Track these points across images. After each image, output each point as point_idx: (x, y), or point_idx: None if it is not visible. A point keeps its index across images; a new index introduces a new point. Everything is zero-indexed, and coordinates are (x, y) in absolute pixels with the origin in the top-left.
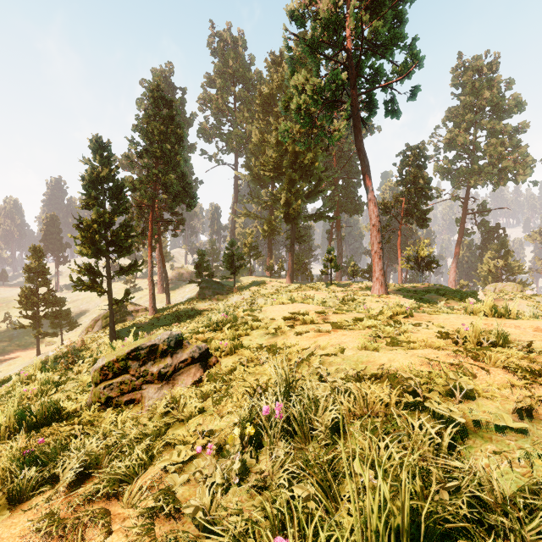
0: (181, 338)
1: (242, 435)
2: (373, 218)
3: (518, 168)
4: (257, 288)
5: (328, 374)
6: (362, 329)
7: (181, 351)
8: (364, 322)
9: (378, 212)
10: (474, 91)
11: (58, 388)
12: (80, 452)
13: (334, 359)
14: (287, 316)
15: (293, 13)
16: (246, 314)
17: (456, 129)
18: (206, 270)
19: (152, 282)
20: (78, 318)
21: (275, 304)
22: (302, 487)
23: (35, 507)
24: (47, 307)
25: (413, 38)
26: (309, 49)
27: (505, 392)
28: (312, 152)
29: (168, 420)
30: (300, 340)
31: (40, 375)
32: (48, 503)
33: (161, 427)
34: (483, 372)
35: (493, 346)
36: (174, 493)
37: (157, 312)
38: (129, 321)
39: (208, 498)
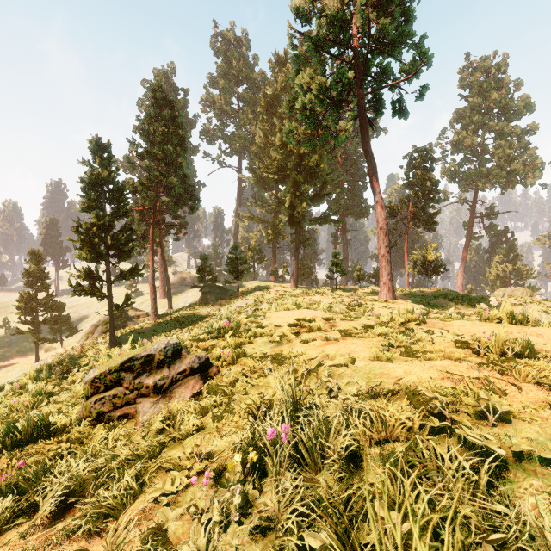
0: (179, 347)
1: (244, 460)
2: (381, 221)
3: (527, 171)
4: (261, 293)
5: (338, 388)
6: (372, 337)
7: (179, 362)
8: (375, 329)
9: (385, 215)
10: (482, 93)
11: (50, 399)
12: (63, 477)
13: (345, 370)
14: (292, 323)
15: (298, 10)
16: (250, 321)
17: (463, 131)
18: (208, 275)
19: (154, 287)
20: (78, 324)
21: (280, 310)
22: (315, 534)
23: (8, 544)
24: (47, 313)
25: (421, 36)
26: (314, 47)
27: (542, 413)
28: (317, 154)
29: (164, 439)
30: (306, 348)
31: (31, 386)
32: (21, 542)
33: (155, 446)
34: (513, 387)
35: (518, 357)
36: (166, 530)
37: (159, 317)
38: (130, 327)
39: (204, 539)
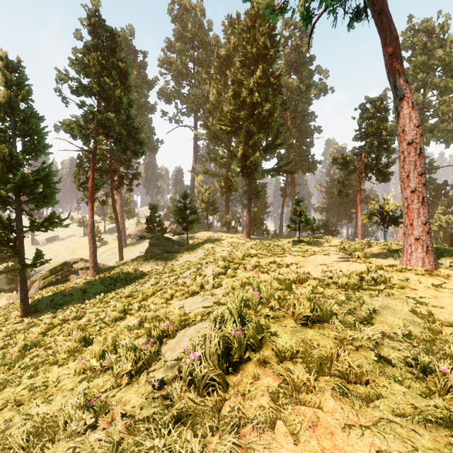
0: None
1: None
2: (410, 130)
3: None
4: (212, 245)
5: None
6: None
7: None
8: None
9: (418, 119)
10: (425, 52)
11: None
12: None
13: None
14: None
15: None
16: None
17: None
18: (158, 225)
19: (93, 238)
20: None
21: None
22: None
23: None
24: None
25: None
26: None
27: None
28: (271, 103)
29: None
30: None
31: None
32: None
33: None
34: None
35: None
36: None
37: (100, 272)
38: (67, 283)
39: None
